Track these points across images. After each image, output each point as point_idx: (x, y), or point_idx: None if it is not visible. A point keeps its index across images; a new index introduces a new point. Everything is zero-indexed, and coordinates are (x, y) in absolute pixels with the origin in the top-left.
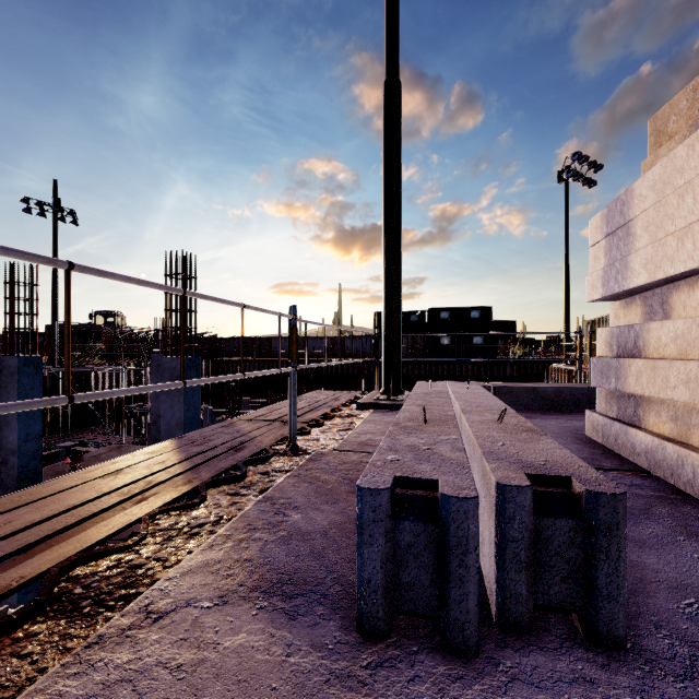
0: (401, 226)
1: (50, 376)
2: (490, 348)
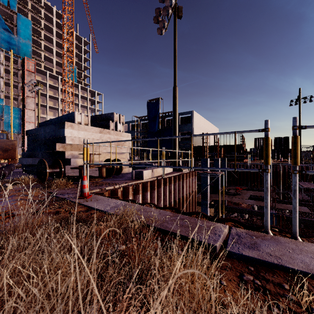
0: (174, 124)
1: (290, 167)
2: None
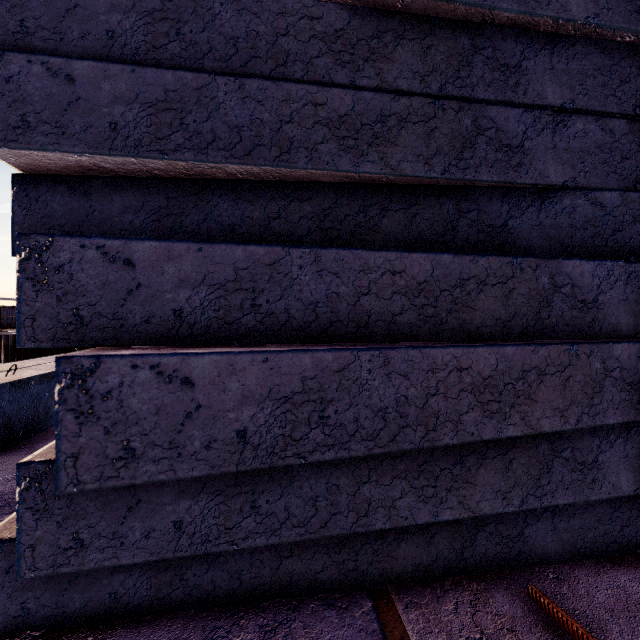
0: None
1: None
2: None
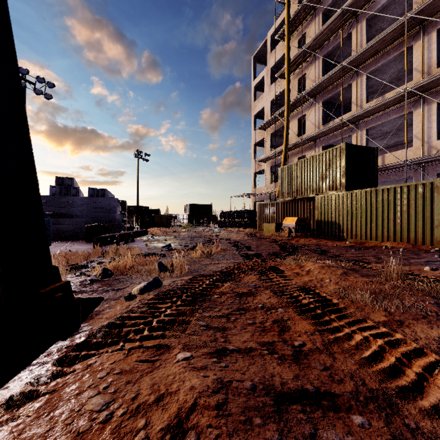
0: None
1: None
2: (123, 220)
